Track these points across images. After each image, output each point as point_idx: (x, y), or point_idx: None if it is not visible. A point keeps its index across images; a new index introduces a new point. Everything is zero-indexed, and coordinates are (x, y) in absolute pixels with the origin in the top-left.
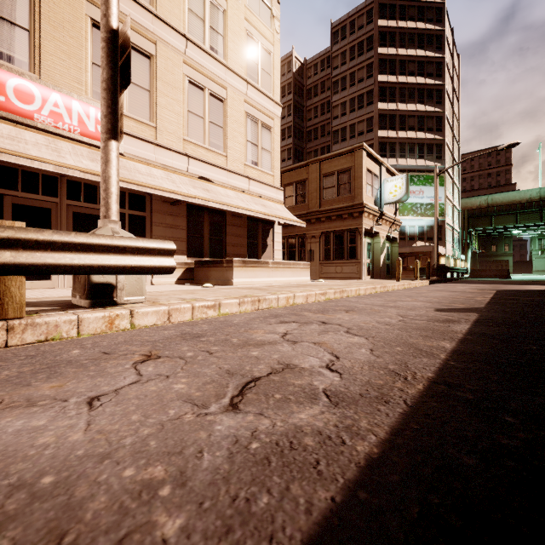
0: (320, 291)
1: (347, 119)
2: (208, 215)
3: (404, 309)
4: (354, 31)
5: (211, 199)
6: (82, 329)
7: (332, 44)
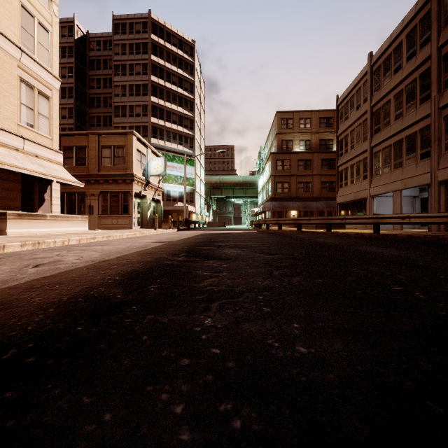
0: (91, 236)
1: (126, 100)
2: None
3: (136, 243)
4: (133, 32)
5: None
6: None
7: (114, 33)
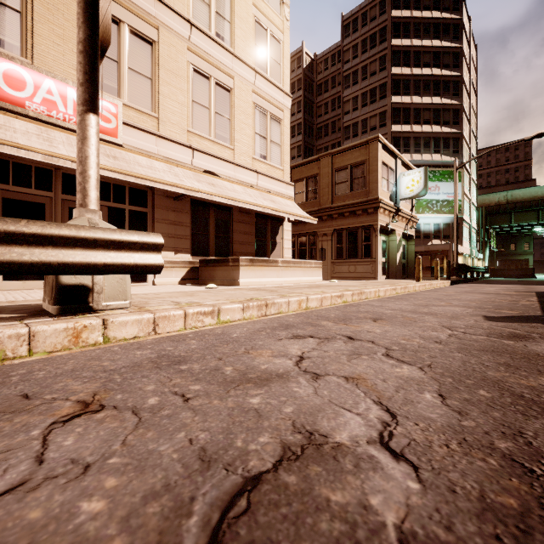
0: (336, 293)
1: (358, 114)
2: (214, 212)
3: (444, 317)
4: (366, 23)
5: (216, 193)
6: (35, 345)
7: (343, 38)
